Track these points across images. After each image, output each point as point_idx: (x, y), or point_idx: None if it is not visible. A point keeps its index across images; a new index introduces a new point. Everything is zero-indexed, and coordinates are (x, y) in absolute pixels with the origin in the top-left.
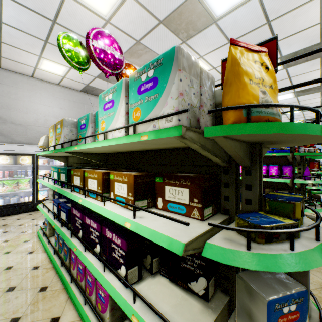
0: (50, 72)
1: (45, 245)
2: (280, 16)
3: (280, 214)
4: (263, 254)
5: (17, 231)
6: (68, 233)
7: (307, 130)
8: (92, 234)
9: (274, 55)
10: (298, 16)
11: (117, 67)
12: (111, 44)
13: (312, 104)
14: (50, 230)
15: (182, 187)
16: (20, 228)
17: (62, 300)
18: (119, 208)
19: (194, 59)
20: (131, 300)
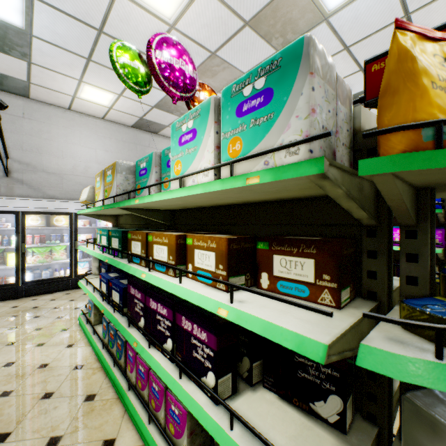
0: (92, 101)
1: (89, 336)
2: (427, 4)
3: None
4: None
5: (51, 316)
6: (124, 321)
7: None
8: (160, 323)
9: None
10: None
11: (188, 88)
12: (181, 56)
13: None
14: (96, 316)
15: (302, 257)
16: (56, 311)
17: (117, 414)
18: (203, 286)
19: (330, 57)
20: (225, 425)
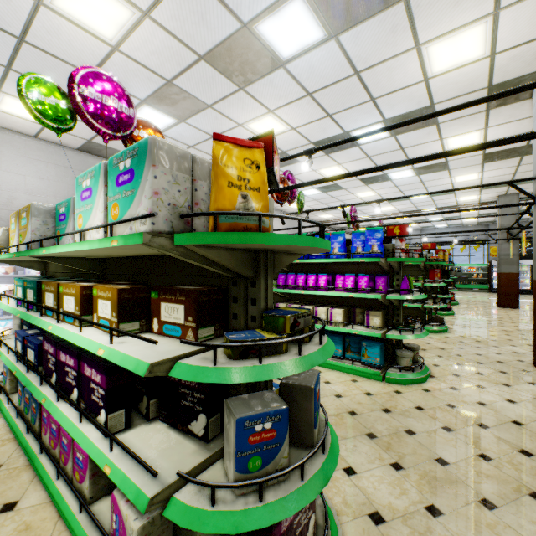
0: (18, 116)
1: (1, 407)
2: (371, 67)
3: (271, 330)
4: (227, 368)
5: None
6: (37, 380)
7: (271, 240)
8: (68, 375)
9: (271, 152)
10: (394, 70)
11: (123, 126)
12: (113, 92)
13: (441, 187)
14: (13, 383)
15: (178, 304)
16: None
17: (25, 479)
18: (101, 333)
19: (181, 149)
20: (107, 449)
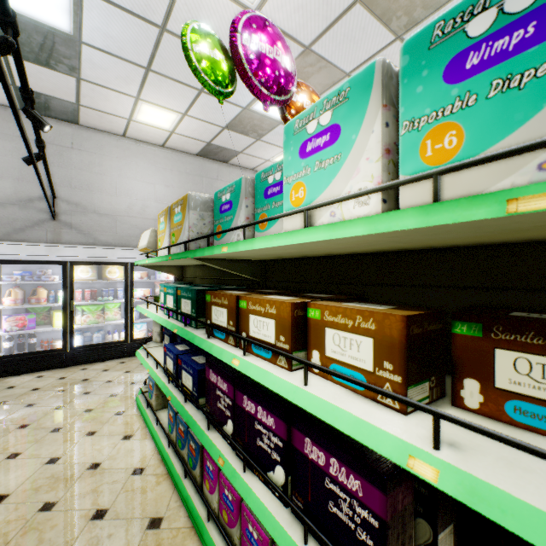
0: (151, 125)
1: (150, 427)
2: None
3: None
4: None
5: (104, 393)
6: (200, 419)
7: None
8: (261, 437)
9: None
10: None
11: (284, 87)
12: (276, 42)
13: None
14: (158, 398)
15: None
16: (109, 387)
17: None
18: (349, 395)
19: None
20: None
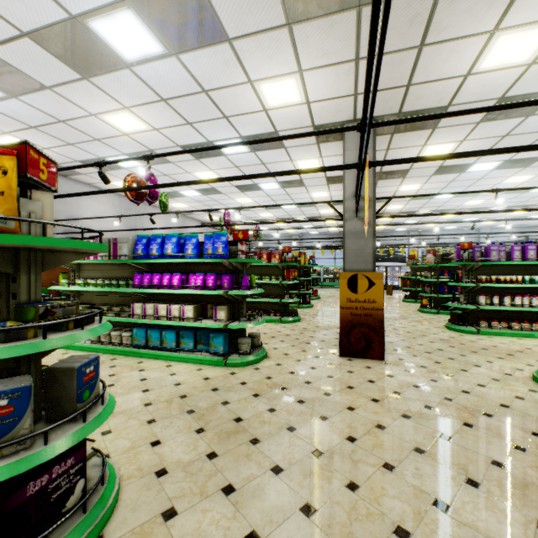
0: None
1: None
2: (217, 89)
3: (21, 320)
4: None
5: None
6: None
7: (0, 239)
8: None
9: (25, 160)
10: (237, 96)
11: None
12: None
13: (304, 200)
14: None
15: None
16: None
17: None
18: None
19: None
20: None
